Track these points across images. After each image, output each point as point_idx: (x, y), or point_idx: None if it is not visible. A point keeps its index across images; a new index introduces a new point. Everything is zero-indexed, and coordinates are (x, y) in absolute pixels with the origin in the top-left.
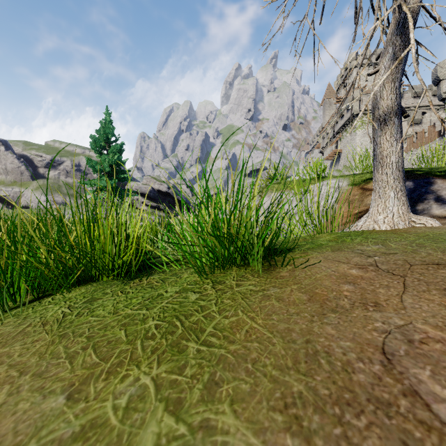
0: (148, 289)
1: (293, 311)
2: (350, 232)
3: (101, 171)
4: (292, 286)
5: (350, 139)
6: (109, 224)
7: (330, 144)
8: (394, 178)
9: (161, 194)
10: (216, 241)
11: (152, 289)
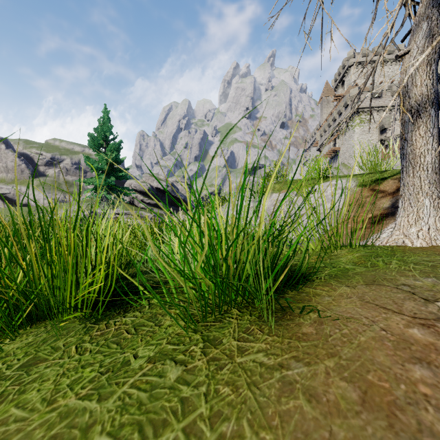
0: (113, 346)
1: (340, 433)
2: (376, 249)
3: (99, 169)
4: (325, 359)
5: (349, 137)
6: (72, 245)
7: (328, 142)
8: (430, 182)
9: (159, 191)
10: (208, 280)
11: (118, 347)
